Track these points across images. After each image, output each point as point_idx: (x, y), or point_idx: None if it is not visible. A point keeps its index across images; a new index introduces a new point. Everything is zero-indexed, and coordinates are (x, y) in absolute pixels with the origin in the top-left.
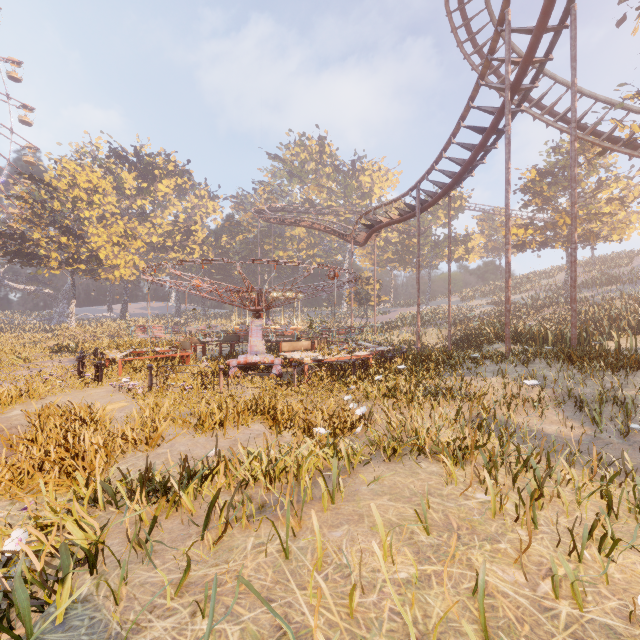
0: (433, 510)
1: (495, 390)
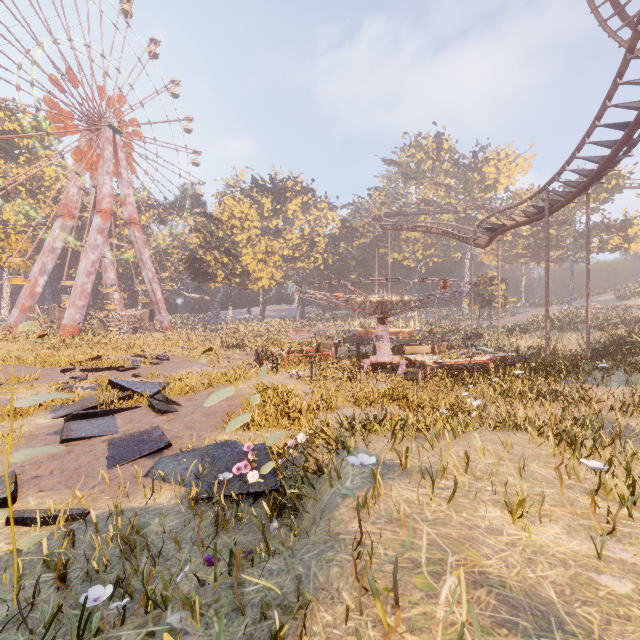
0: (515, 450)
1: (616, 398)
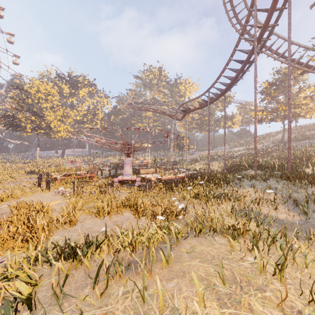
0: (225, 269)
1: (250, 195)
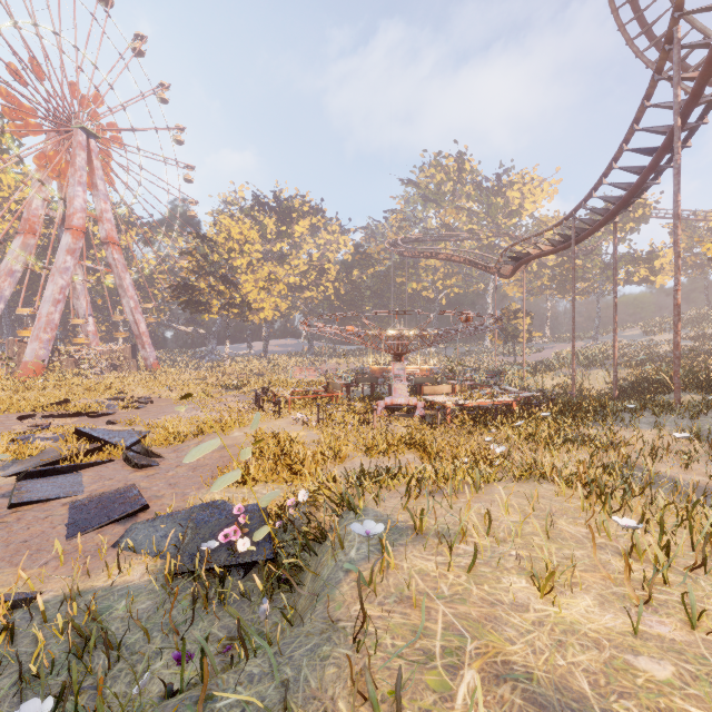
0: (542, 504)
1: (645, 441)
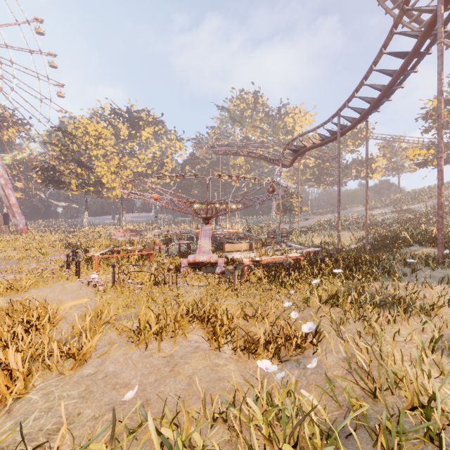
0: None
1: None
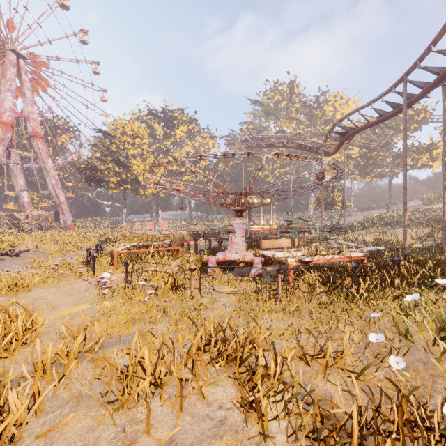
0: None
1: None
